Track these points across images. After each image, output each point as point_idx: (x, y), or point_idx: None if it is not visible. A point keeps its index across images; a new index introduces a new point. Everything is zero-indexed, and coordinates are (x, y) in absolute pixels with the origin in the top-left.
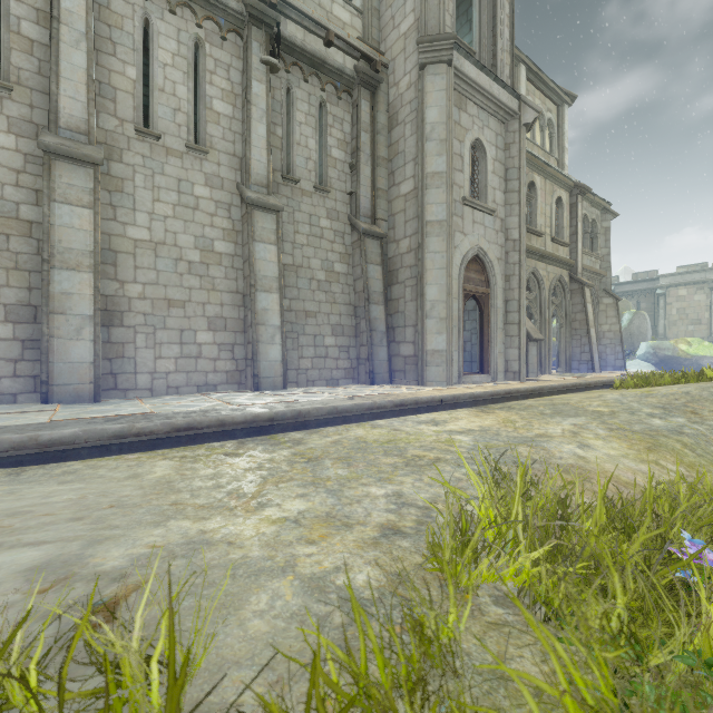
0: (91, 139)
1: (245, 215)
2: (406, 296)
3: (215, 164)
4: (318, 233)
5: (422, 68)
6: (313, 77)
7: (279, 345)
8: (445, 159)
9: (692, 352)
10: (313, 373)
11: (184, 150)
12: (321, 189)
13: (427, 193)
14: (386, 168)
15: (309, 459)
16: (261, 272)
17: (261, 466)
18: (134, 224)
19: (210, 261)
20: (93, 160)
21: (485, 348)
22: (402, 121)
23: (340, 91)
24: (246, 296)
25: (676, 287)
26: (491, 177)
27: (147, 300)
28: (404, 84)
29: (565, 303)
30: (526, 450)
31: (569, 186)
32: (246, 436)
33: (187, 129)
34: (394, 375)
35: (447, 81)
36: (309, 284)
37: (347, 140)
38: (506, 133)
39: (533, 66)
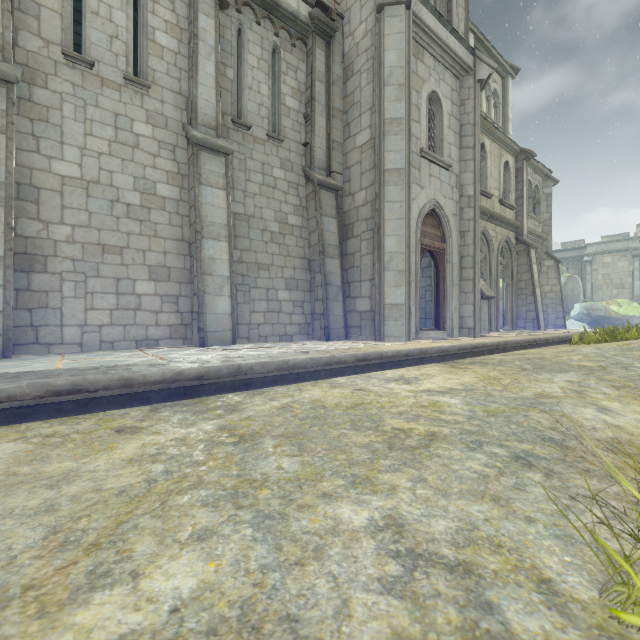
0: (6, 56)
1: (191, 157)
2: (361, 250)
3: (158, 101)
4: (271, 183)
5: (380, 10)
6: (266, 20)
7: (227, 297)
8: (403, 105)
9: (622, 312)
10: (266, 328)
11: (122, 83)
12: (274, 138)
13: (384, 140)
14: (341, 120)
15: (240, 437)
16: (208, 218)
17: (160, 452)
18: (61, 158)
19: (151, 205)
20: (4, 77)
21: (440, 304)
22: (358, 71)
23: (294, 38)
24: (192, 244)
25: (602, 255)
26: (447, 132)
27: (77, 244)
28: (360, 32)
29: (511, 264)
30: (543, 418)
31: (516, 151)
32: (165, 399)
33: (126, 60)
34: (350, 332)
35: (405, 24)
36: (261, 235)
37: (301, 90)
38: (461, 89)
39: (480, 36)
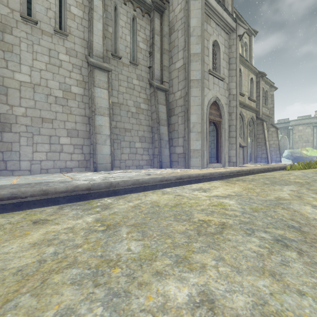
0: None
1: (89, 72)
2: (178, 122)
3: (72, 43)
4: (131, 87)
5: None
6: (129, 3)
7: (108, 146)
8: (200, 46)
9: (309, 154)
10: (129, 162)
11: (53, 33)
12: (133, 63)
13: (190, 64)
14: (168, 55)
15: (107, 227)
16: (98, 104)
17: (55, 237)
18: (19, 72)
19: (68, 97)
20: None
21: (219, 149)
22: (177, 30)
23: (144, 12)
24: (90, 118)
25: (298, 126)
26: (222, 61)
27: (28, 117)
28: (178, 9)
29: (254, 129)
30: (285, 212)
31: (256, 73)
32: (68, 201)
33: (55, 21)
34: (172, 164)
35: (201, 4)
36: (126, 114)
37: (147, 39)
38: (229, 39)
39: (238, 14)
